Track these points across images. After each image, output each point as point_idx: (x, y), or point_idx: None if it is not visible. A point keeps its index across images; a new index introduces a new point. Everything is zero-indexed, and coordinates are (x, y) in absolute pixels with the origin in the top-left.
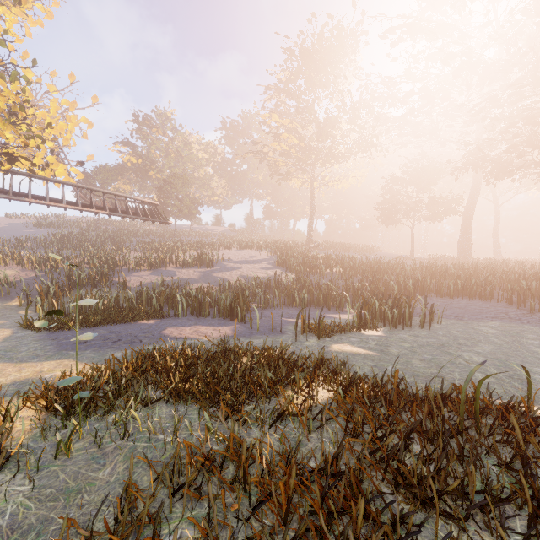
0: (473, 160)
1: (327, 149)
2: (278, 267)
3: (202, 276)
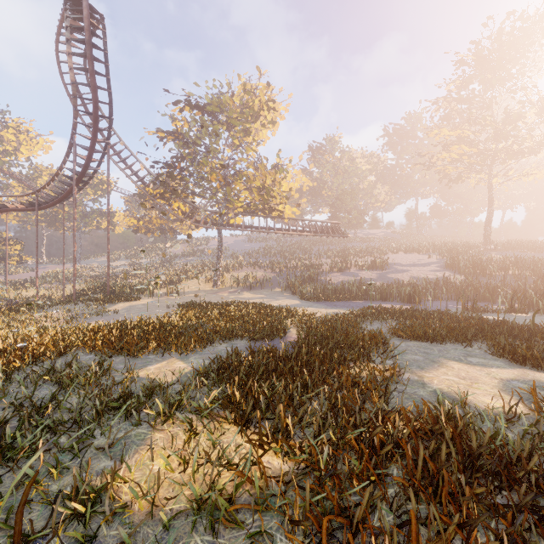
0: None
1: (507, 149)
2: (446, 270)
3: (378, 276)
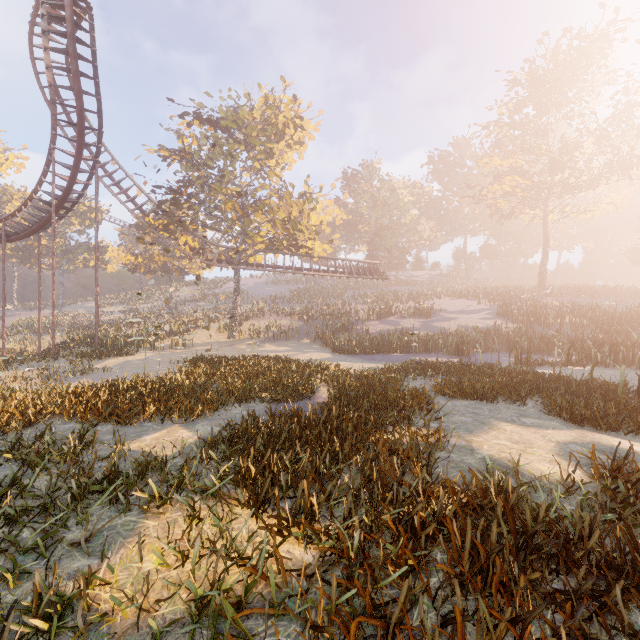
0: None
1: (563, 182)
2: (498, 318)
3: (422, 325)
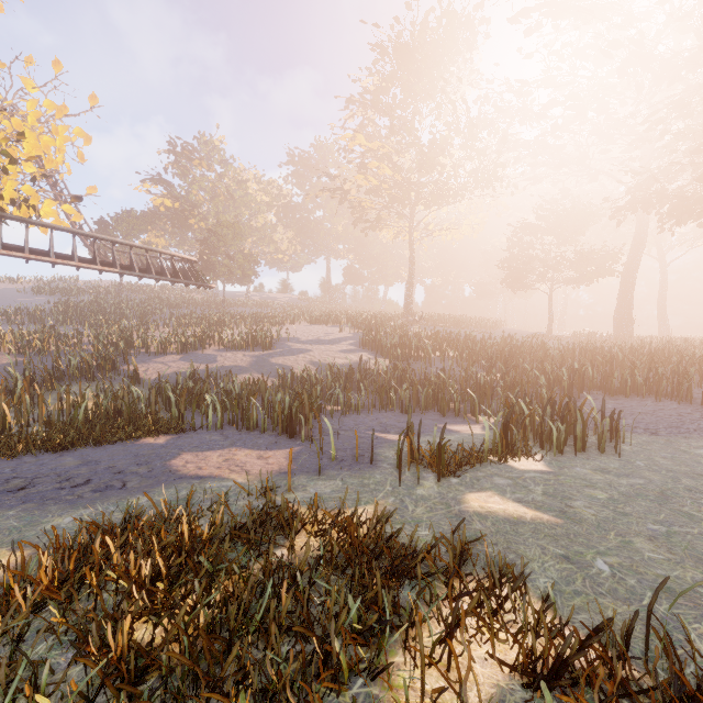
0: (644, 197)
1: (433, 184)
2: (364, 350)
3: (254, 362)
